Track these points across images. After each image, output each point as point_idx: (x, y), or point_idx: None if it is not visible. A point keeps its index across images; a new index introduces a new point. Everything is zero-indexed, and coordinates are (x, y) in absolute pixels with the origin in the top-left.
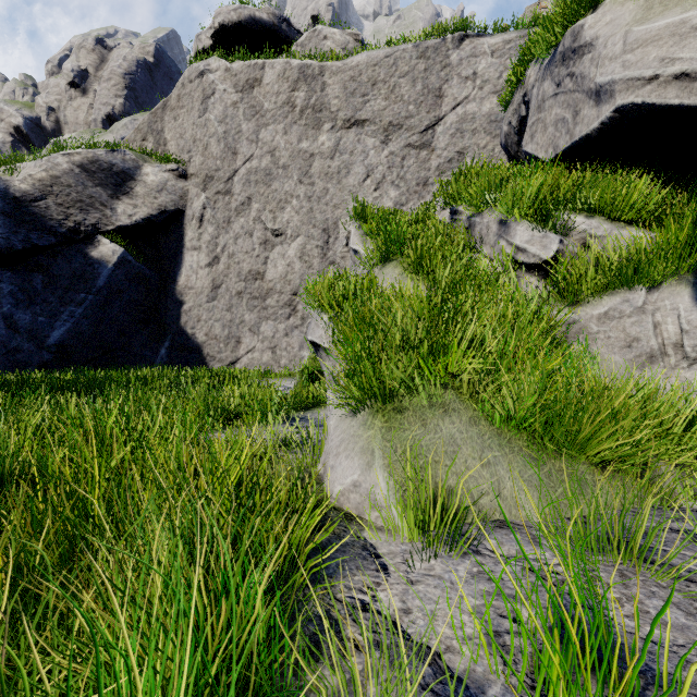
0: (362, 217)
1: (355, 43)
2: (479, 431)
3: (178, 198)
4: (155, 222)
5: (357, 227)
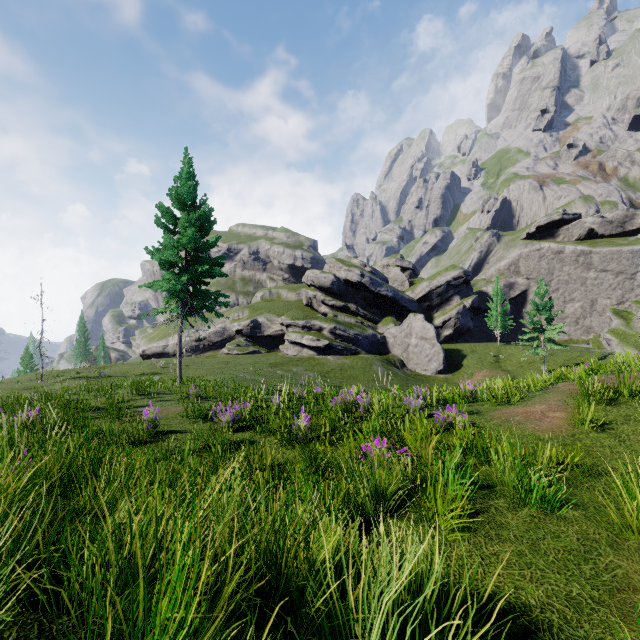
0: (612, 312)
1: (598, 219)
2: (633, 348)
3: (526, 286)
4: (519, 295)
5: (611, 314)
